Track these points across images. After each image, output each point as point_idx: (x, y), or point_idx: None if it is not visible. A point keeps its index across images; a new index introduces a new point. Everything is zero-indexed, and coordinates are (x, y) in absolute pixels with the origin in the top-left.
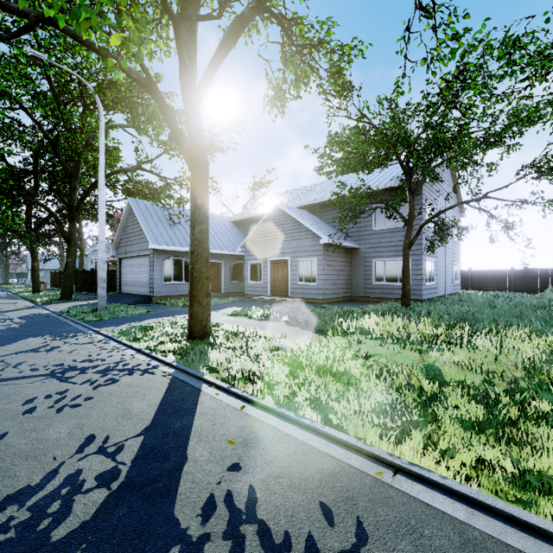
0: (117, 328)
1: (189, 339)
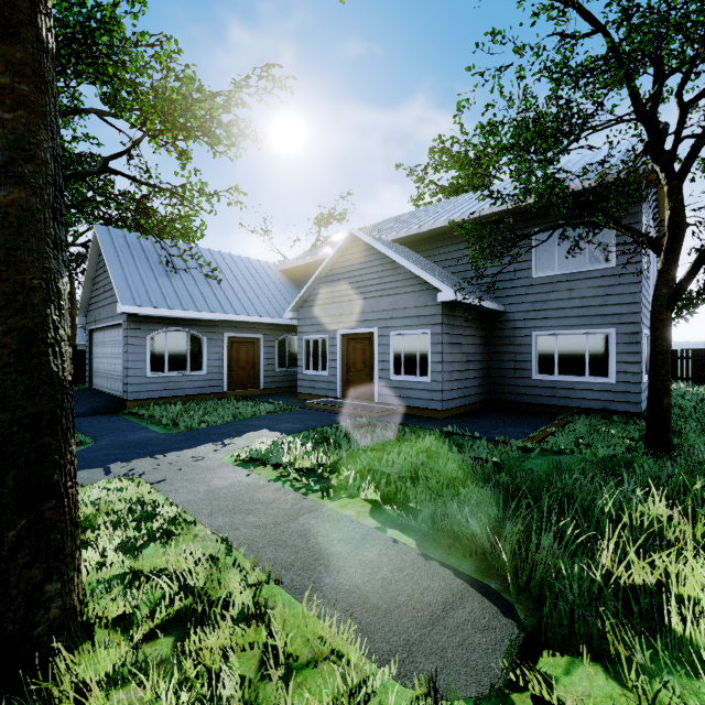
0: None
1: None
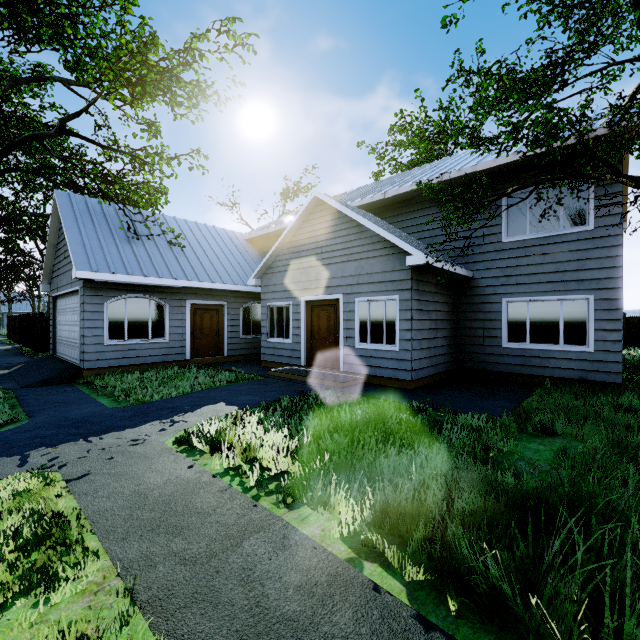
0: None
1: None
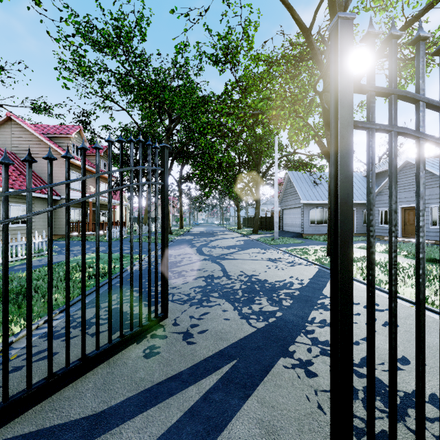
0: (287, 248)
1: (327, 256)
